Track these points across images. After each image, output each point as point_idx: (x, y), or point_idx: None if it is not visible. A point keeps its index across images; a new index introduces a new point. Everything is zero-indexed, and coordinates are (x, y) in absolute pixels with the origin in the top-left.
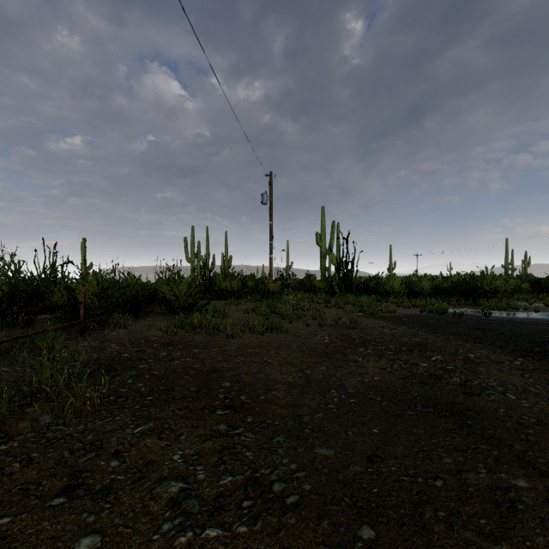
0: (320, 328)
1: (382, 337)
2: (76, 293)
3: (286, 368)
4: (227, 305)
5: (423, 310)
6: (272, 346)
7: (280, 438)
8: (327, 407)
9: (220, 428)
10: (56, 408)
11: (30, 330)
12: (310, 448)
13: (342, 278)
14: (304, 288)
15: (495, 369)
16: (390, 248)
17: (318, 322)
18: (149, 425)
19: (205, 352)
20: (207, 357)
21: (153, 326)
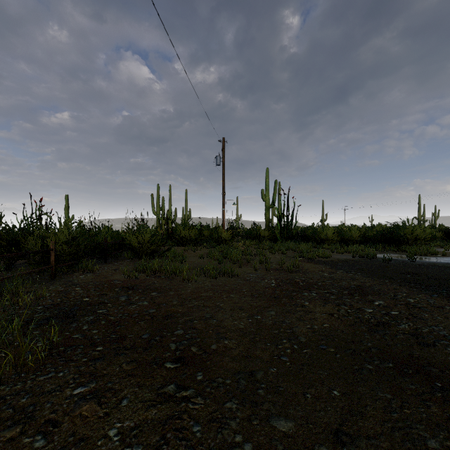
0: (267, 272)
1: (323, 281)
2: (48, 241)
3: (238, 313)
4: (186, 251)
5: (355, 255)
6: (224, 290)
7: (232, 404)
8: (280, 359)
9: (166, 389)
10: (1, 361)
11: (8, 274)
12: (267, 418)
13: (283, 228)
14: (251, 236)
15: (439, 315)
16: (322, 203)
17: (265, 267)
18: (91, 386)
19: (162, 296)
20: (163, 301)
21: (118, 270)
